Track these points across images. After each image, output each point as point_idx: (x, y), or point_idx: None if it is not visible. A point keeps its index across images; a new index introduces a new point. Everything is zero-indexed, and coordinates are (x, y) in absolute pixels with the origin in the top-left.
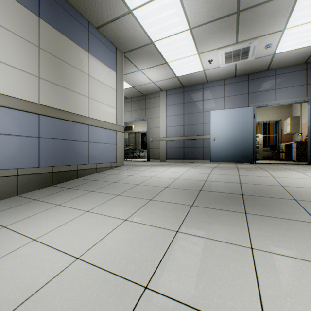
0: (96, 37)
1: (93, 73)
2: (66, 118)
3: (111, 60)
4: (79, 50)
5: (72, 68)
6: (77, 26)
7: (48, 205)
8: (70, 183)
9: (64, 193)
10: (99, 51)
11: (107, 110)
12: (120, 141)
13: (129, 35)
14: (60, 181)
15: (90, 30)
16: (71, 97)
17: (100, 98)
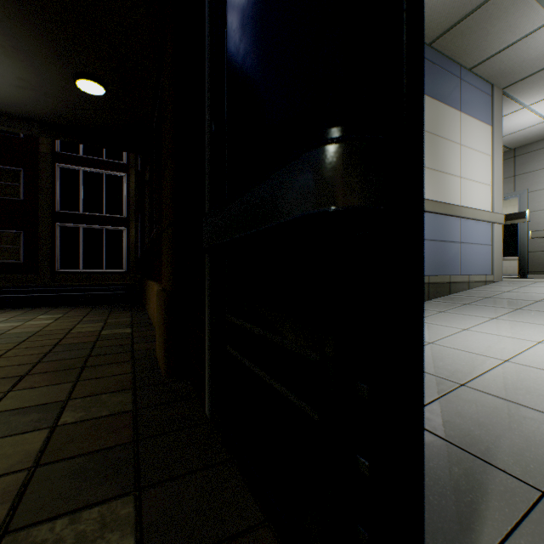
0: (467, 82)
1: (463, 140)
2: (440, 211)
3: (484, 110)
4: (450, 112)
5: (443, 141)
6: (448, 81)
7: (476, 317)
8: (452, 299)
9: (470, 308)
10: (471, 103)
11: (480, 190)
12: (496, 240)
13: (530, 57)
14: (434, 296)
15: (461, 77)
16: (443, 182)
17: (472, 175)
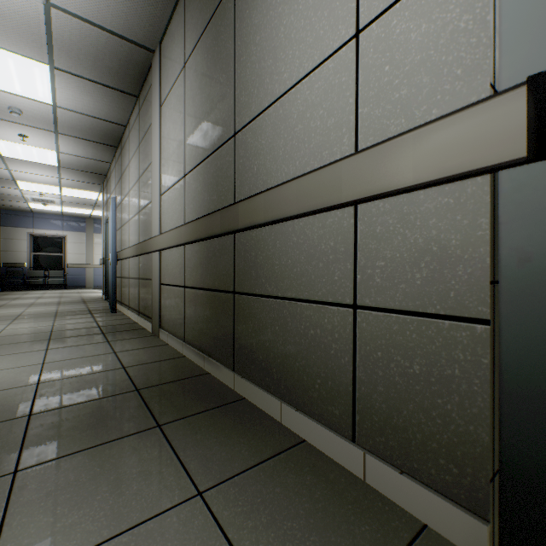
0: None
1: None
2: None
3: None
4: None
5: None
6: None
7: None
8: None
9: None
10: None
11: None
12: None
13: None
14: None
15: None
16: None
17: None
